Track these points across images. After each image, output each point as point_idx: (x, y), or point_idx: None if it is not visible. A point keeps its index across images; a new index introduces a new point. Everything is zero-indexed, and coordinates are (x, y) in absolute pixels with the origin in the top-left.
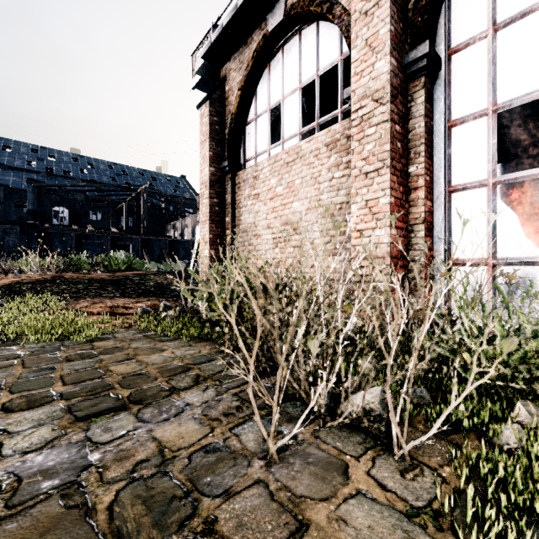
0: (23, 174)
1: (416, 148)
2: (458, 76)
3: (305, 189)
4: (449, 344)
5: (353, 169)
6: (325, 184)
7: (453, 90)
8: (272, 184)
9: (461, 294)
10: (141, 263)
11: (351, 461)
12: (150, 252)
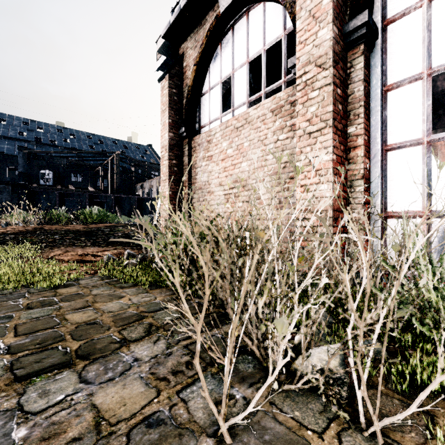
0: (15, 143)
1: (355, 110)
2: (394, 44)
3: (252, 151)
4: (400, 296)
5: (297, 130)
6: (271, 146)
7: (389, 57)
8: (223, 146)
9: (412, 245)
10: (112, 216)
11: (314, 440)
12: (121, 207)
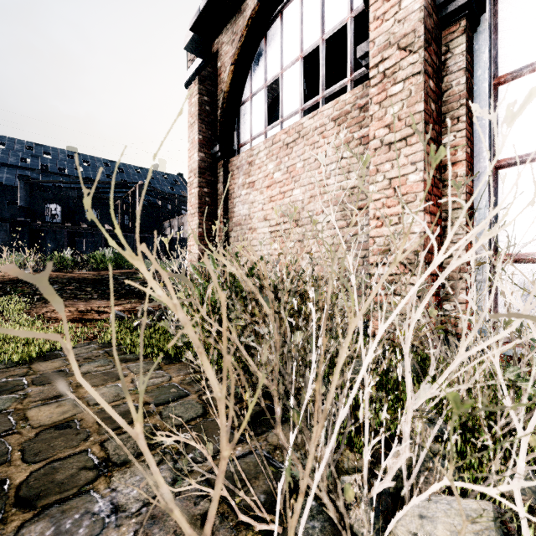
0: (16, 171)
1: (453, 112)
2: (508, 18)
3: (308, 174)
4: None
5: (371, 140)
6: (332, 166)
7: (501, 37)
8: (269, 169)
9: None
10: None
11: None
12: None
